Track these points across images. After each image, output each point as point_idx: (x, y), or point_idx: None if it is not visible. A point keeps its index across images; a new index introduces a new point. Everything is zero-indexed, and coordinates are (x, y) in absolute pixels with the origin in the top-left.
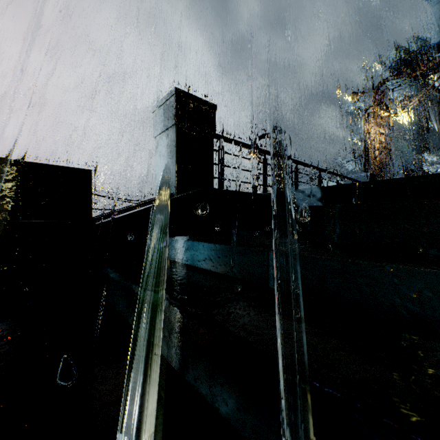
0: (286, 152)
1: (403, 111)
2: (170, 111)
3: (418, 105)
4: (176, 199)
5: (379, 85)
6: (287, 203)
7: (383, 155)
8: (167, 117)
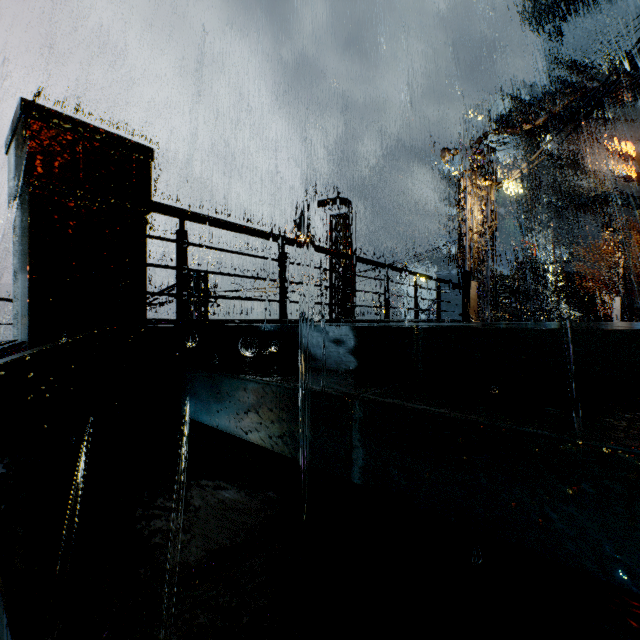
0: (349, 230)
1: (508, 181)
2: (19, 152)
3: (528, 172)
4: (12, 363)
5: (479, 141)
6: (300, 349)
7: (483, 241)
8: (17, 166)
